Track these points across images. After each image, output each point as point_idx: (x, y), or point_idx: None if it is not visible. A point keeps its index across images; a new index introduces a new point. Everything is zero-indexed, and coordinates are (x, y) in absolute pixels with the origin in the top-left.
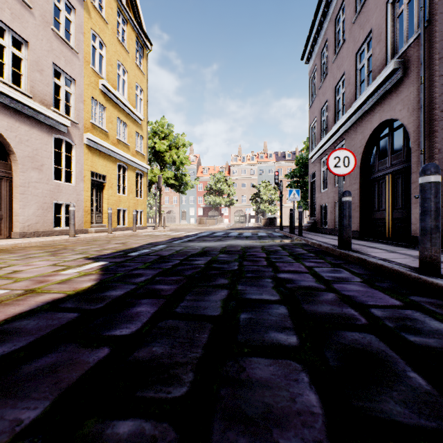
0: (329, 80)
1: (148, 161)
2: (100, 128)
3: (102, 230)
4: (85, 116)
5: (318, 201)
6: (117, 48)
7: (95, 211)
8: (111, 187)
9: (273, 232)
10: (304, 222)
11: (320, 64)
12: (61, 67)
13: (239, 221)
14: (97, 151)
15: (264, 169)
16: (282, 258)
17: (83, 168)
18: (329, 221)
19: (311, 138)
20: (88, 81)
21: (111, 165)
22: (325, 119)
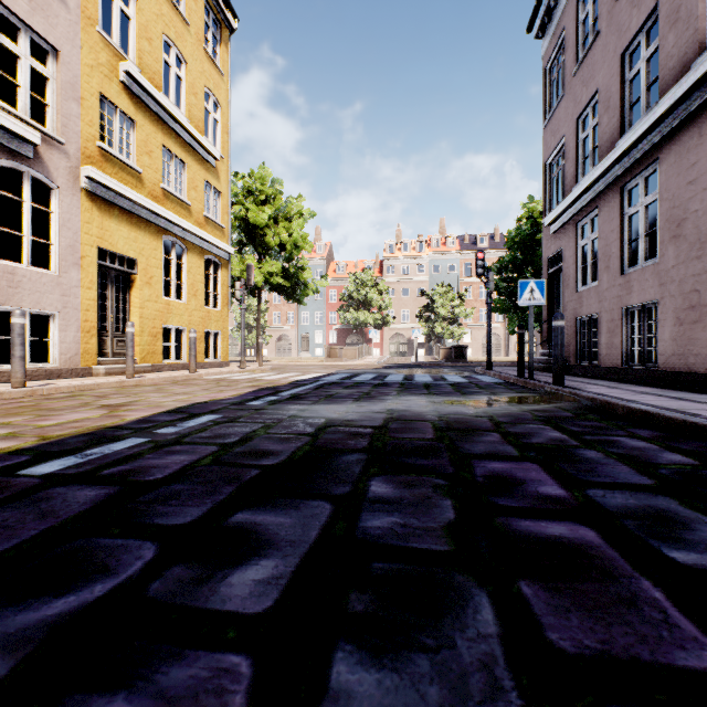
0: (603, 45)
1: (237, 245)
2: (122, 161)
3: (123, 369)
4: (84, 131)
5: (569, 309)
6: (162, 8)
7: (111, 331)
8: (148, 283)
9: (472, 373)
10: (509, 354)
11: (576, 24)
12: (18, 13)
13: (397, 353)
14: (116, 207)
15: (440, 264)
16: (683, 525)
17: (78, 240)
18: (603, 352)
19: (548, 185)
20: (93, 59)
21: (149, 239)
22: (590, 134)
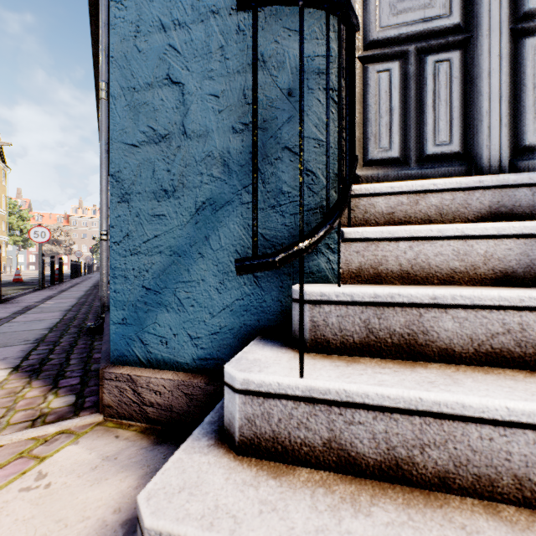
0: None
1: None
2: None
3: None
4: None
5: None
6: None
7: None
8: None
9: None
10: None
11: None
12: None
13: None
14: None
15: None
16: None
17: None
18: None
19: None
20: None
21: None
22: None
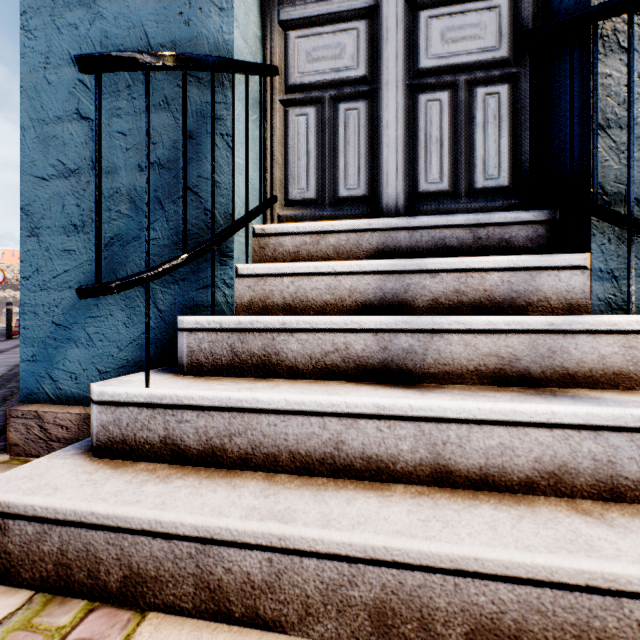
0: None
1: None
2: None
3: None
4: None
5: None
6: None
7: None
8: None
9: None
10: None
11: None
12: None
13: None
14: None
15: None
16: None
17: None
18: None
19: None
20: None
21: None
22: None
